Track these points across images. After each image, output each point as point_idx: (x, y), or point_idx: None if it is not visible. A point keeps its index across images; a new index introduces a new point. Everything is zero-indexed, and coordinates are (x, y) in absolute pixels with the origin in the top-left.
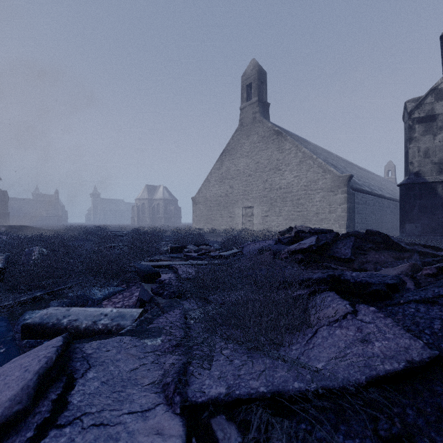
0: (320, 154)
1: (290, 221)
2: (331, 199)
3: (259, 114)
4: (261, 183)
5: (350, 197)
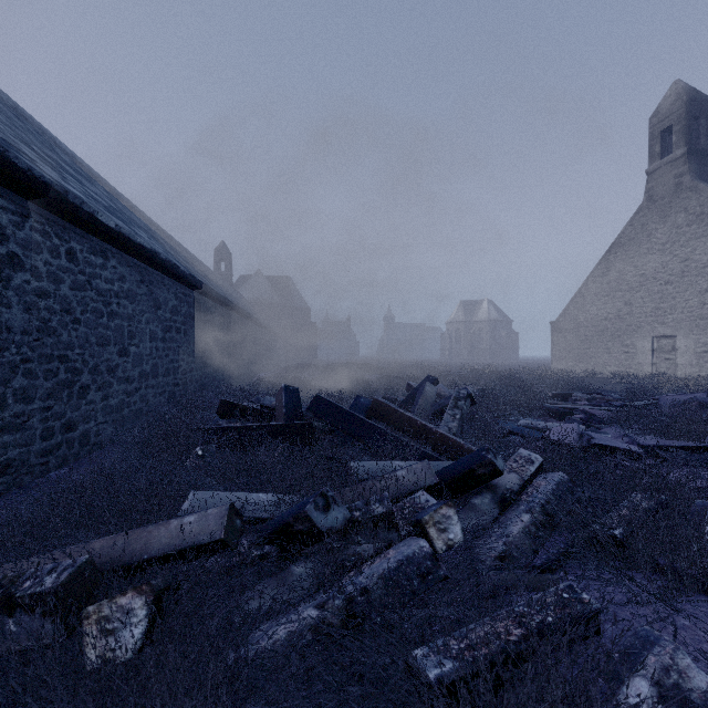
0: None
1: None
2: None
3: (688, 176)
4: (693, 296)
5: None
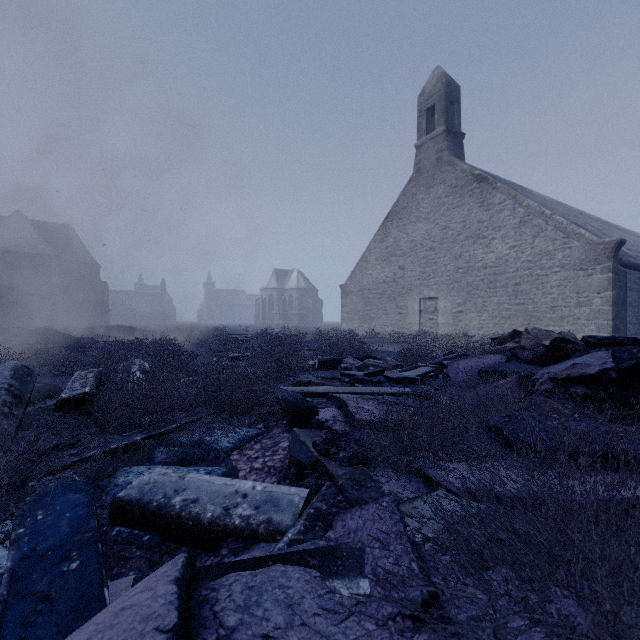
0: (553, 209)
1: (502, 319)
2: (581, 283)
3: (447, 152)
4: (450, 261)
5: (619, 279)
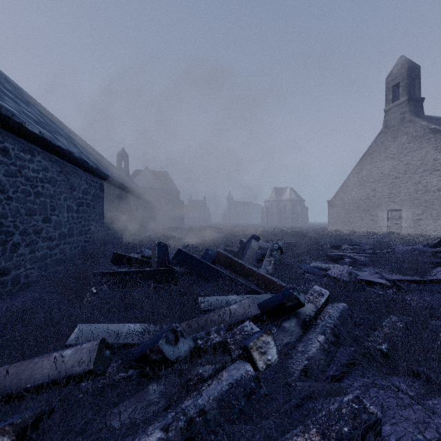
0: None
1: None
2: None
3: (409, 114)
4: (411, 185)
5: None
